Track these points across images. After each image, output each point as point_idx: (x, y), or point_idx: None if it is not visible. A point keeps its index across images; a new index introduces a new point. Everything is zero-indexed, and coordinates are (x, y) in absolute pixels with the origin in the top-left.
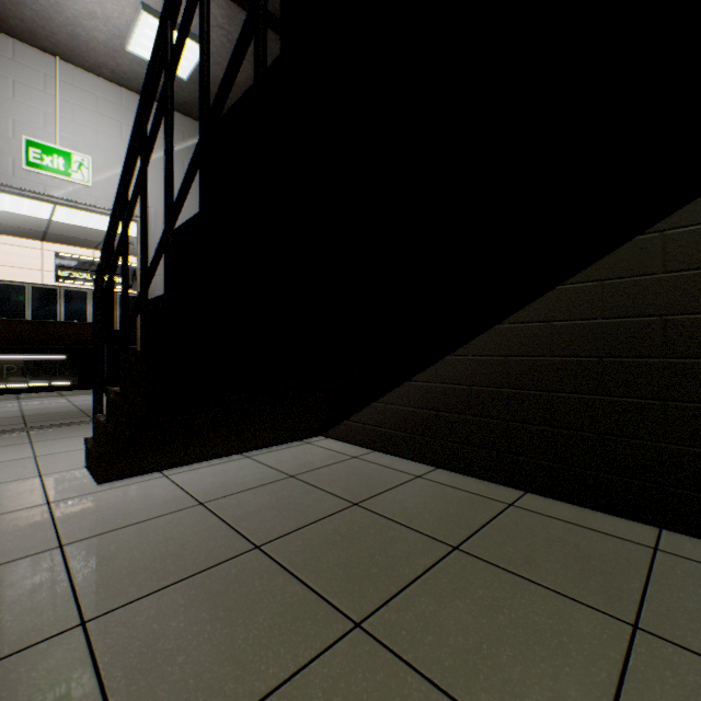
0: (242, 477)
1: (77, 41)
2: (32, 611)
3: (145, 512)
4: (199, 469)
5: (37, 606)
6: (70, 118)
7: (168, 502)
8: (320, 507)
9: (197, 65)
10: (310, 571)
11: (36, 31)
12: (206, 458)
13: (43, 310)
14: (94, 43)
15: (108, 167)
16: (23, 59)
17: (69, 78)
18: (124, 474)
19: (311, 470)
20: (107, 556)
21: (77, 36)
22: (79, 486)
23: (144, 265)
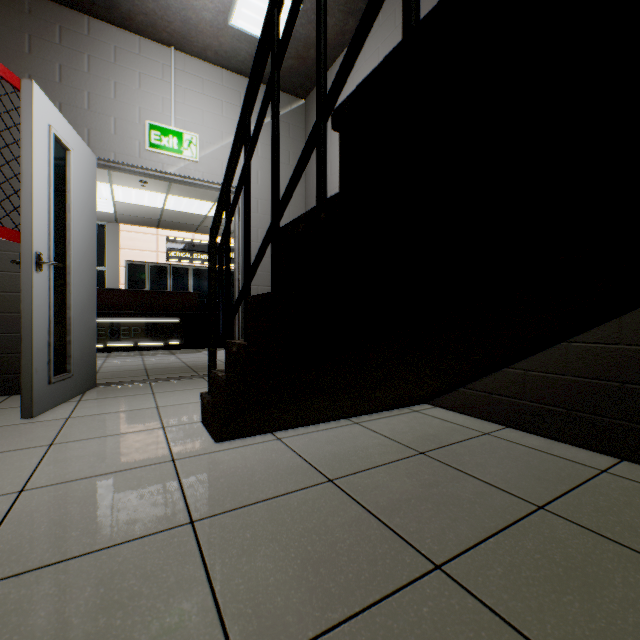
0: (362, 448)
1: (188, 26)
2: (171, 635)
3: (270, 484)
4: (310, 433)
5: (176, 625)
6: (182, 102)
7: (291, 473)
8: (490, 506)
9: None
10: (558, 639)
11: (156, 23)
12: (315, 421)
13: (157, 284)
14: (202, 25)
15: (212, 143)
16: (146, 53)
17: (181, 65)
18: (240, 434)
19: (441, 447)
20: (245, 549)
21: (188, 21)
22: (198, 443)
23: (275, 190)
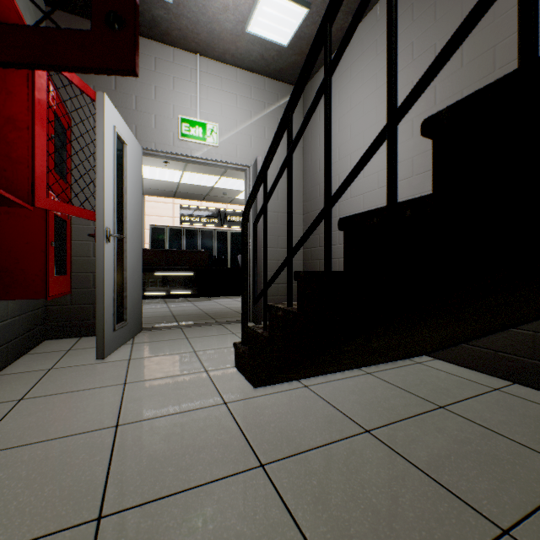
0: (383, 399)
1: (212, 35)
2: None
3: (315, 431)
4: (332, 382)
5: None
6: (205, 98)
7: (329, 421)
8: (531, 469)
9: (297, 29)
10: None
11: (187, 36)
12: (334, 371)
13: (174, 243)
14: (223, 33)
15: (228, 130)
16: (178, 61)
17: (204, 68)
18: (275, 382)
19: (457, 401)
20: (317, 496)
21: (212, 32)
22: (240, 387)
23: (328, 181)
